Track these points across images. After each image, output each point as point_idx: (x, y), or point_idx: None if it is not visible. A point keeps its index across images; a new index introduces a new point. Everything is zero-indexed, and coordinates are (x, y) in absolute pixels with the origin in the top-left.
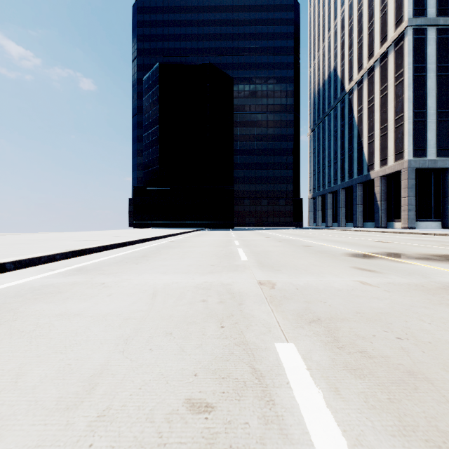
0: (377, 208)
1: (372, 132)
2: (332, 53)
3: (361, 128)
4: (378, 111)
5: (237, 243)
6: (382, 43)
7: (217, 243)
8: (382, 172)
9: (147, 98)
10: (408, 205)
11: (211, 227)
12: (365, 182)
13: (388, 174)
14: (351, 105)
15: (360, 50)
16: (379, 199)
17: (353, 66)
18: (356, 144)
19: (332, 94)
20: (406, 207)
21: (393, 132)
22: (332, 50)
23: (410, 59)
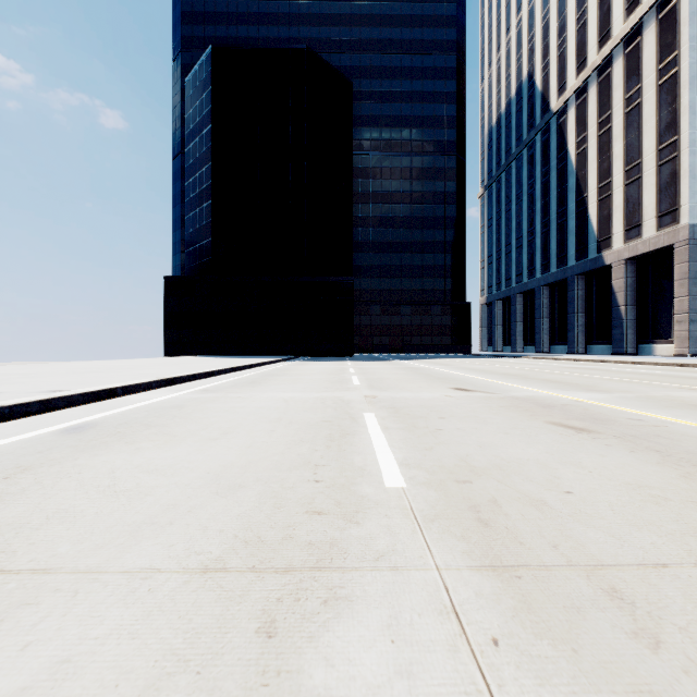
0: (617, 319)
1: (607, 178)
2: (525, 49)
3: (584, 174)
4: (621, 139)
5: (388, 463)
6: (630, 10)
7: (272, 463)
8: (628, 251)
9: (192, 114)
10: (690, 311)
11: (311, 354)
12: (591, 271)
13: (642, 254)
14: (564, 135)
15: (583, 33)
16: (622, 302)
17: (567, 64)
18: (574, 203)
19: (525, 120)
20: (685, 315)
21: (654, 175)
22: (525, 43)
23: (692, 30)
